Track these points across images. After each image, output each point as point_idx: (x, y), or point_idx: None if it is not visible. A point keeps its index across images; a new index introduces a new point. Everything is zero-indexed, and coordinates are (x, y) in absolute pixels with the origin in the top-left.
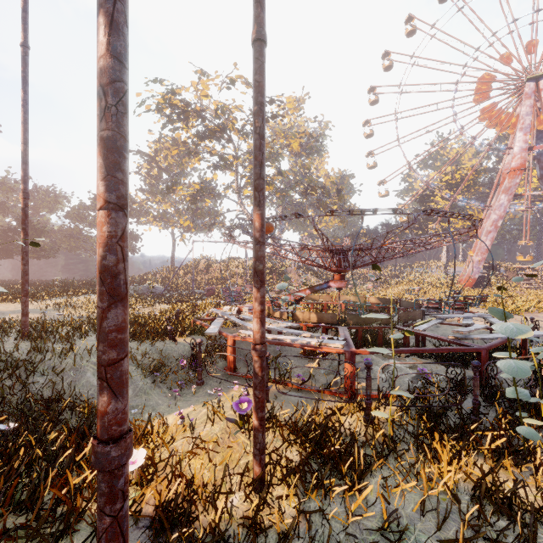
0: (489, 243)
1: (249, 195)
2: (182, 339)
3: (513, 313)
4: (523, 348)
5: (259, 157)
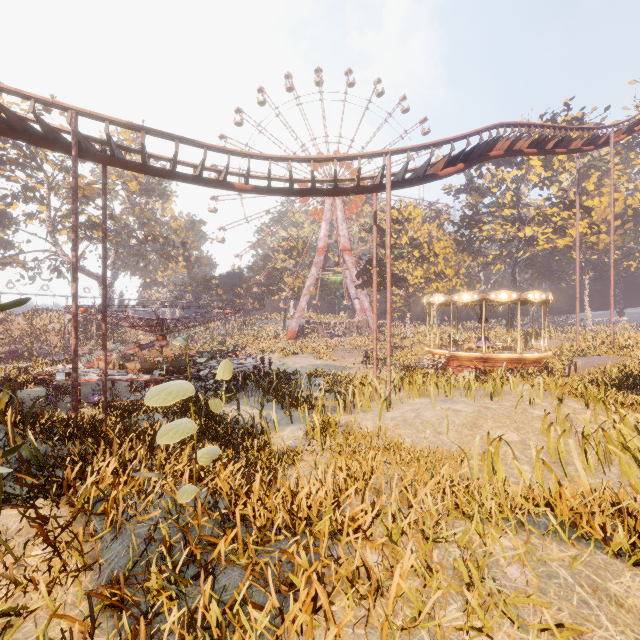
0: (305, 303)
1: (67, 231)
2: (37, 386)
3: (288, 356)
4: (253, 372)
5: (105, 304)
